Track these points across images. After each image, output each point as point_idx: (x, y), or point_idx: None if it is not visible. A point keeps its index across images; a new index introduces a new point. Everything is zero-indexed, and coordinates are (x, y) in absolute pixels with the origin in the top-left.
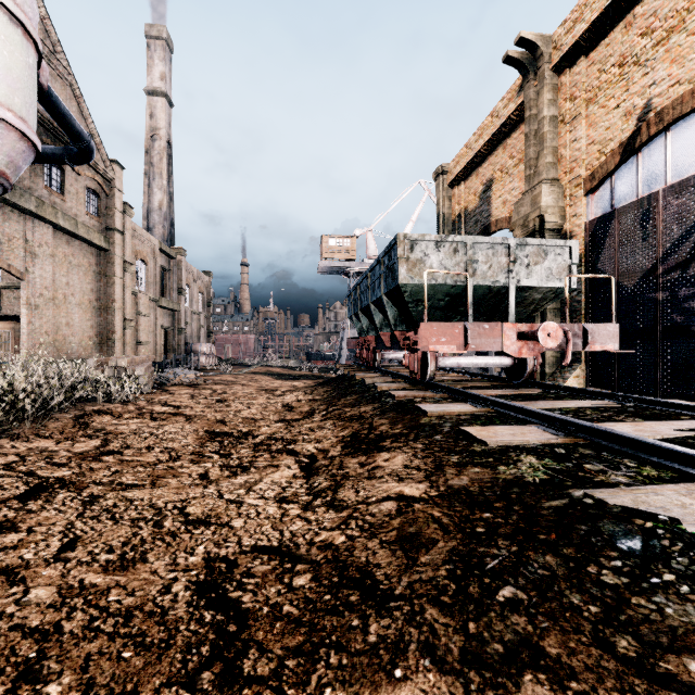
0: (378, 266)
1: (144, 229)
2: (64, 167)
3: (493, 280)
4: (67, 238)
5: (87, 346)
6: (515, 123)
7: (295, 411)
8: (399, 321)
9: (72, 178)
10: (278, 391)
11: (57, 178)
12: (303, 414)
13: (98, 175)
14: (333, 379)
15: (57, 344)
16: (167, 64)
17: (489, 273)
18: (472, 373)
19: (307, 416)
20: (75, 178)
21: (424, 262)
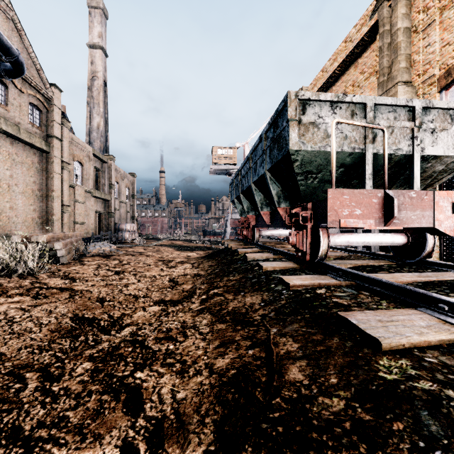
0: (260, 144)
1: (87, 143)
2: (7, 84)
3: (395, 148)
4: (11, 140)
5: (30, 225)
6: (366, 43)
7: (178, 288)
8: (282, 198)
9: (15, 94)
10: (173, 262)
11: (1, 92)
12: (184, 293)
13: (39, 94)
14: (219, 252)
15: (0, 223)
16: (103, 26)
17: (390, 139)
18: (348, 249)
19: (187, 297)
20: (18, 94)
21: (317, 125)
